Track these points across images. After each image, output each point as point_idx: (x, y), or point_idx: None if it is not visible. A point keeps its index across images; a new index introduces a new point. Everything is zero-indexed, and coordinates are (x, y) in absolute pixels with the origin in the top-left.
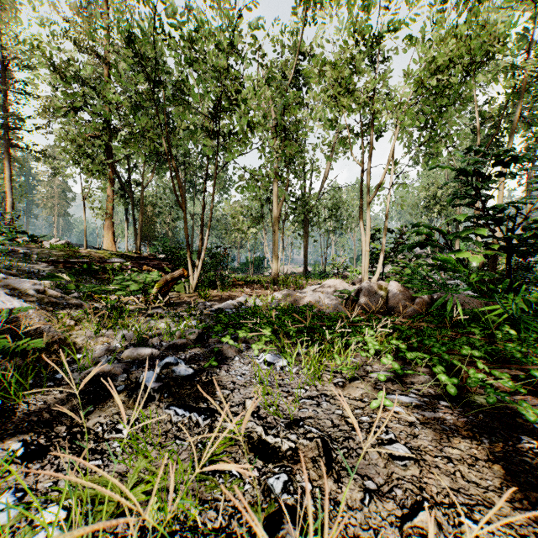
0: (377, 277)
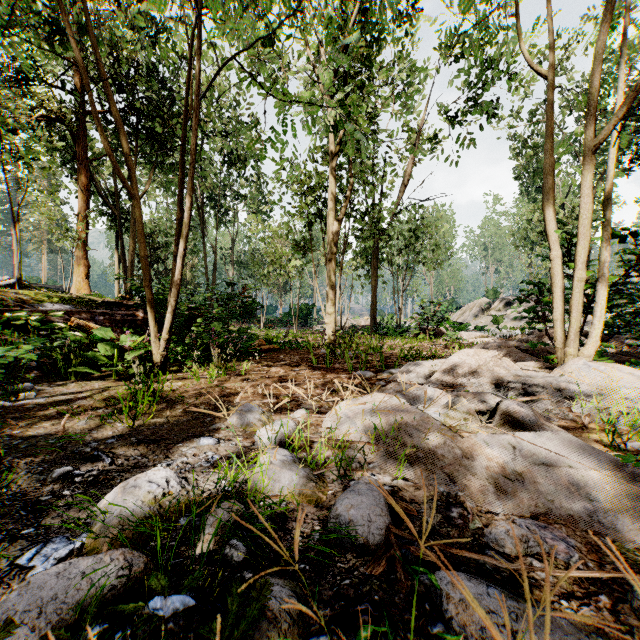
0: (594, 348)
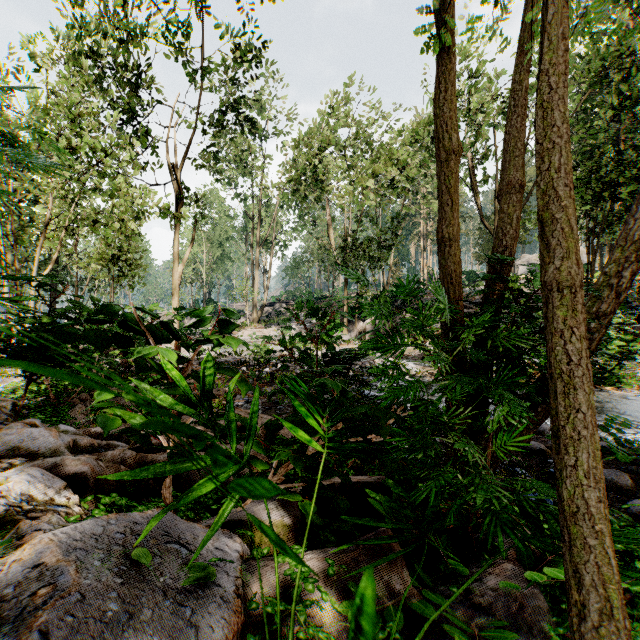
0: None
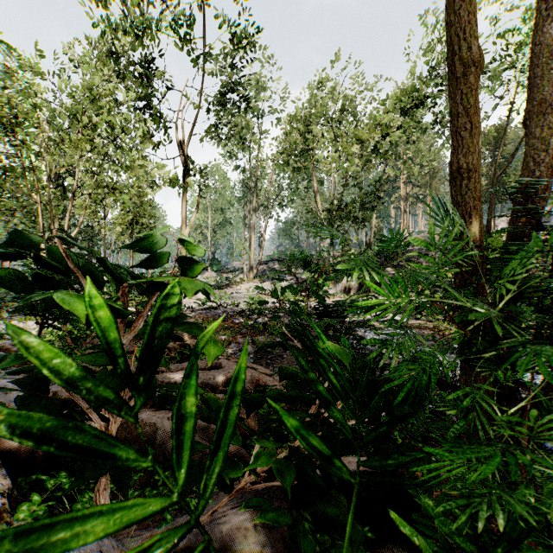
0: None
